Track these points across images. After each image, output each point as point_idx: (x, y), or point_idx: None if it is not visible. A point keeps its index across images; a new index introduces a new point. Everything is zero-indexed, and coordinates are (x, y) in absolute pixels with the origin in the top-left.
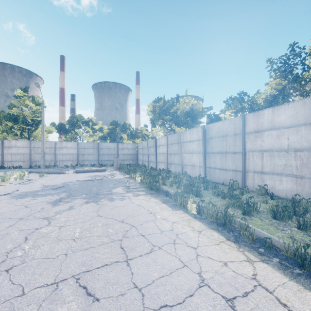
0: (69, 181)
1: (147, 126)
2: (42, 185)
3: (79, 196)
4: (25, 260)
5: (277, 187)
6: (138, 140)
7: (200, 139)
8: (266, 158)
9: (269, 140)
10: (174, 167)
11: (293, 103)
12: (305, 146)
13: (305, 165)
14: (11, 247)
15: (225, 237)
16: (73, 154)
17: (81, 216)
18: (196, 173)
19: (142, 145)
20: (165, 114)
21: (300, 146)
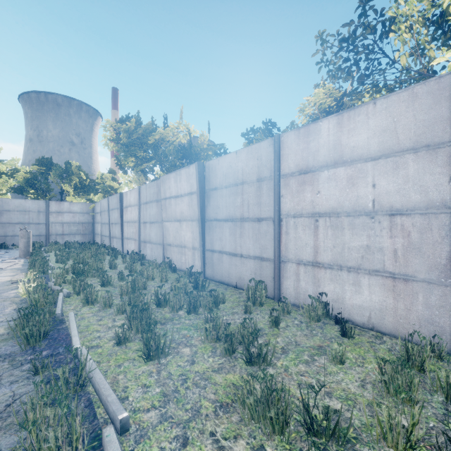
0: None
1: (115, 172)
2: None
3: None
4: None
5: (348, 300)
6: (97, 196)
7: (195, 191)
8: (323, 232)
9: (332, 190)
10: (151, 249)
11: (387, 99)
12: (415, 204)
13: (417, 250)
14: None
15: None
16: None
17: None
18: (187, 262)
19: (100, 205)
20: (140, 147)
21: (403, 201)
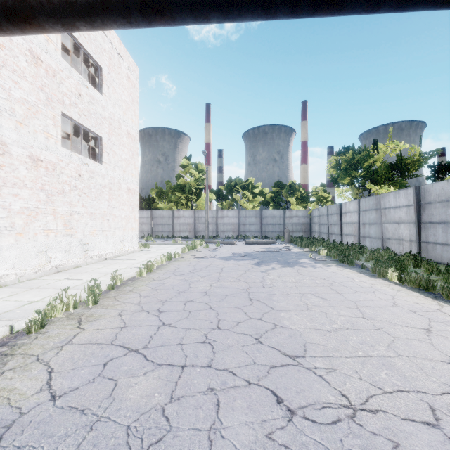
0: (248, 251)
1: (325, 185)
2: (229, 253)
3: (272, 262)
4: (275, 286)
5: None
6: (312, 204)
7: (412, 204)
8: None
9: None
10: (370, 242)
11: None
12: None
13: None
14: (260, 281)
15: (423, 295)
16: (234, 224)
17: (288, 274)
18: (404, 250)
19: (319, 211)
20: (355, 169)
21: None
